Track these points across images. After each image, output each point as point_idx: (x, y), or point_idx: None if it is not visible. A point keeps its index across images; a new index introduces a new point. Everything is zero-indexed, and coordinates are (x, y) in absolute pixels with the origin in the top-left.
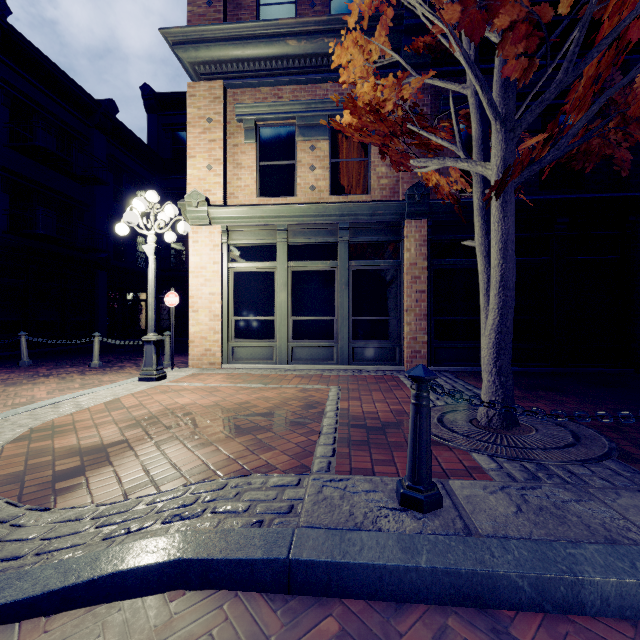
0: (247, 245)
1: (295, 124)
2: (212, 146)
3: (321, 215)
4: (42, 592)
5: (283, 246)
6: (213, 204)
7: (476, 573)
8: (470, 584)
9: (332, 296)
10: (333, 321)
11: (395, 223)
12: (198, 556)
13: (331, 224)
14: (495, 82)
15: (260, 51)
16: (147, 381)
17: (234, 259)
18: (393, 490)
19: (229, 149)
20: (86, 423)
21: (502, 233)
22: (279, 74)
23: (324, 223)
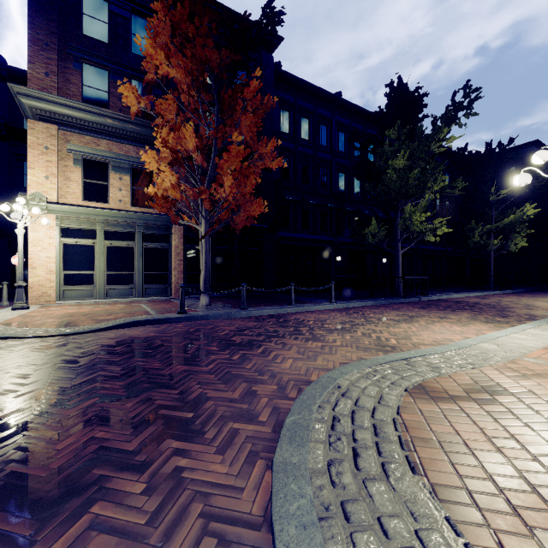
0: (74, 228)
1: (109, 162)
2: (49, 164)
3: (127, 217)
4: (110, 326)
5: (101, 231)
6: (49, 201)
7: (192, 316)
8: (191, 318)
9: (132, 261)
10: (133, 274)
11: (168, 226)
12: (139, 320)
13: (132, 222)
14: (203, 206)
15: (87, 117)
16: (20, 309)
17: (64, 236)
18: (176, 314)
19: (61, 167)
20: (26, 321)
21: (205, 249)
22: (98, 131)
23: (128, 221)
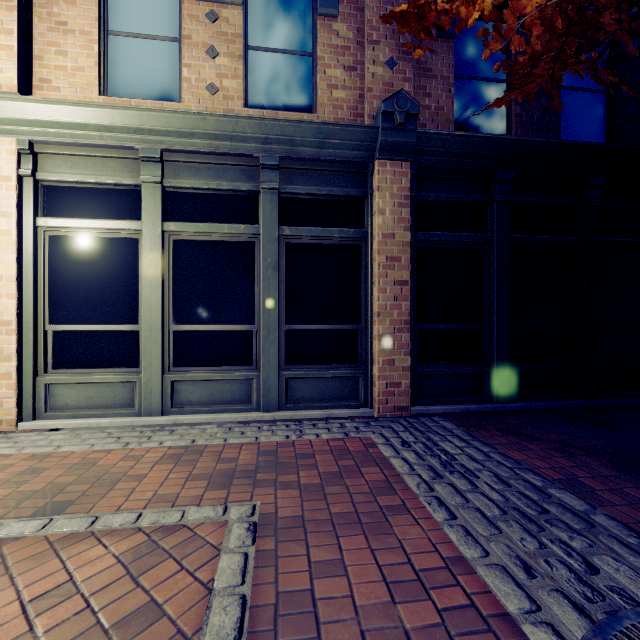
0: (80, 185)
1: None
2: None
3: (227, 136)
4: None
5: (154, 191)
6: None
7: None
8: None
9: (249, 288)
10: (251, 332)
11: (358, 166)
12: None
13: (247, 158)
14: None
15: None
16: None
17: (51, 211)
18: None
19: None
20: None
21: None
22: None
23: (234, 154)
